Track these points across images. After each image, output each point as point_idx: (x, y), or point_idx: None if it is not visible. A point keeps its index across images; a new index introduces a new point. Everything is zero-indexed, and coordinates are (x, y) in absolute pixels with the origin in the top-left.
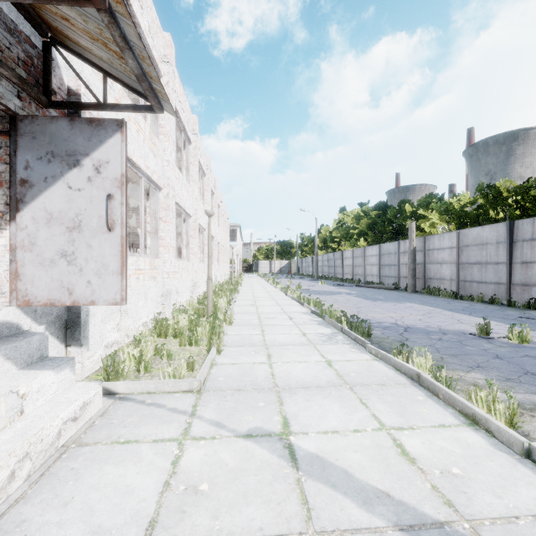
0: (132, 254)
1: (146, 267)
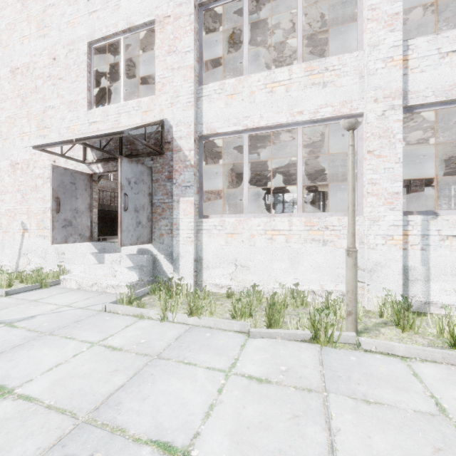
0: (271, 215)
1: (294, 228)
